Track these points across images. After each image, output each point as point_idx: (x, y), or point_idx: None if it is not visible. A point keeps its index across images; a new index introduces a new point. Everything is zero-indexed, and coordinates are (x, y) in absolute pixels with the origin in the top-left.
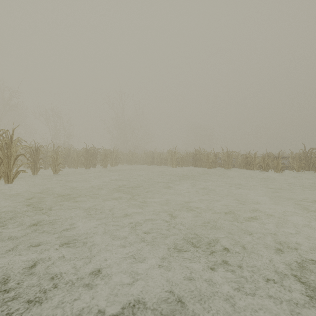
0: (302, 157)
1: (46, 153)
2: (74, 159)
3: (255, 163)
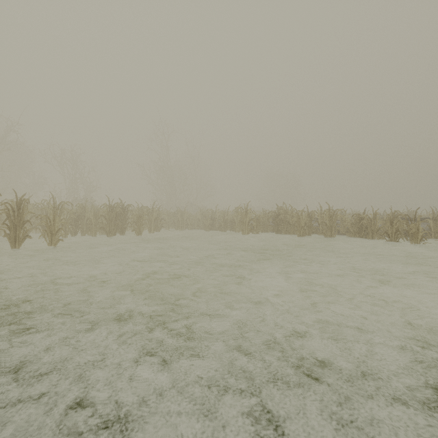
0: None
1: (46, 213)
2: (90, 221)
3: (374, 228)
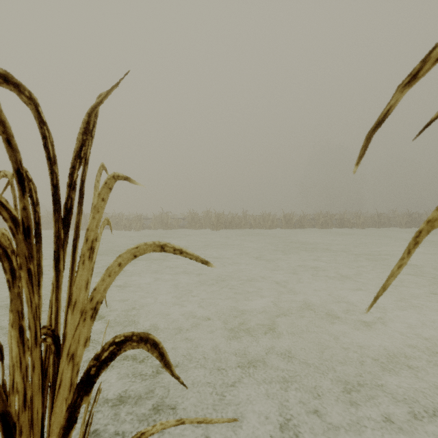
0: (160, 218)
1: None
2: None
3: (123, 224)
